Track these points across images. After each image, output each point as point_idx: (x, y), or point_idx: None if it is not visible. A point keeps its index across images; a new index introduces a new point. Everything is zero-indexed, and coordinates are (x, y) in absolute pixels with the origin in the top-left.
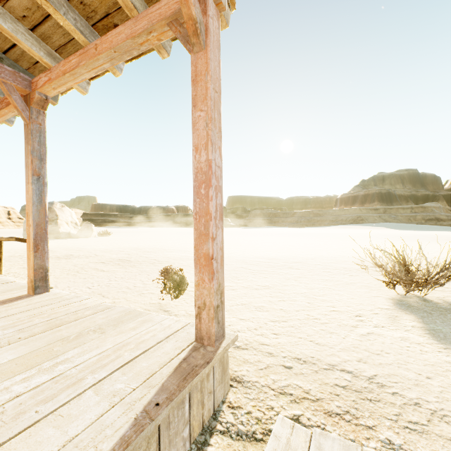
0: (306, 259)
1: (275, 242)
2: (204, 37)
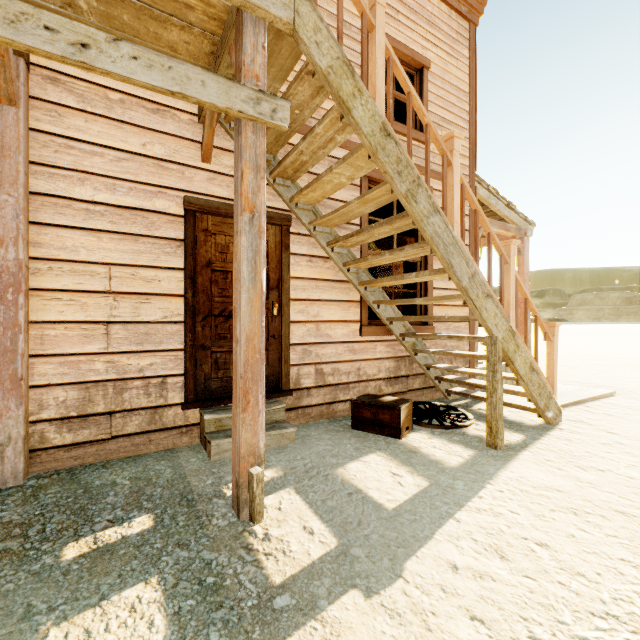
0: (635, 357)
1: (606, 343)
2: (522, 252)
